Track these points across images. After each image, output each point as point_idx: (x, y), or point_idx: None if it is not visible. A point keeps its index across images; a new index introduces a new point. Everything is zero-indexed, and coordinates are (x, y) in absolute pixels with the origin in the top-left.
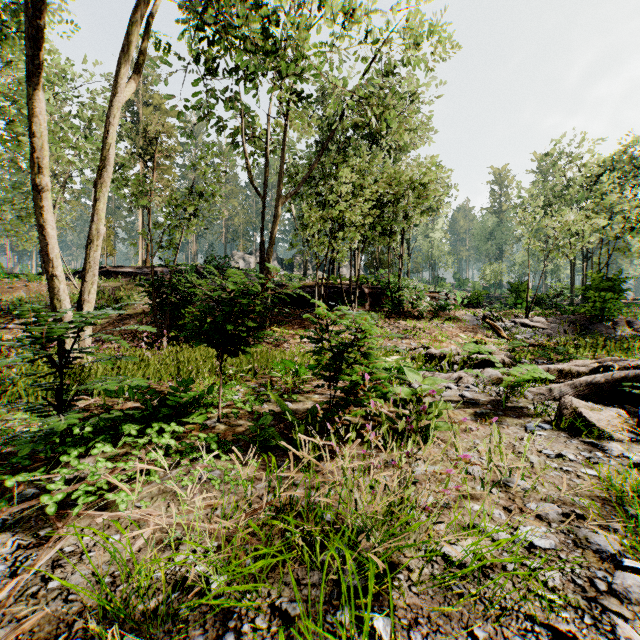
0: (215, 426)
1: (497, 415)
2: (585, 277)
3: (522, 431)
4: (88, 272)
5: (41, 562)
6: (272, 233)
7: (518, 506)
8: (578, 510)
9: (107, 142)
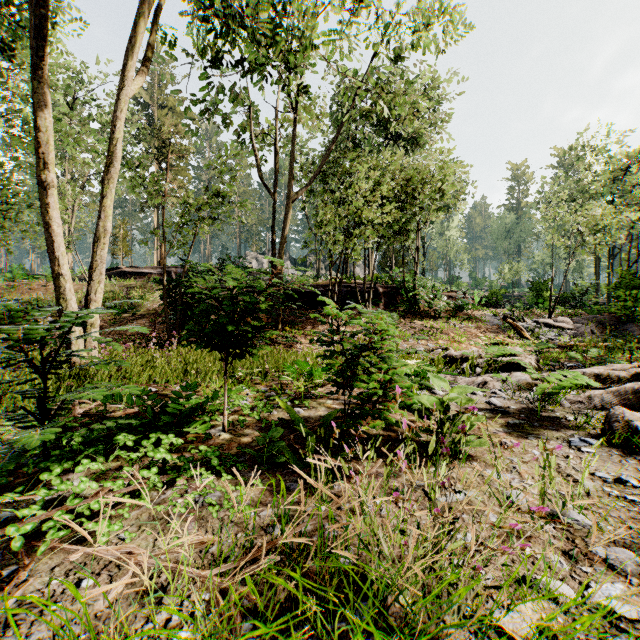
0: (219, 436)
1: (533, 427)
2: (610, 275)
3: (565, 447)
4: (95, 271)
5: None
6: (284, 231)
7: (581, 551)
8: None
9: (114, 137)
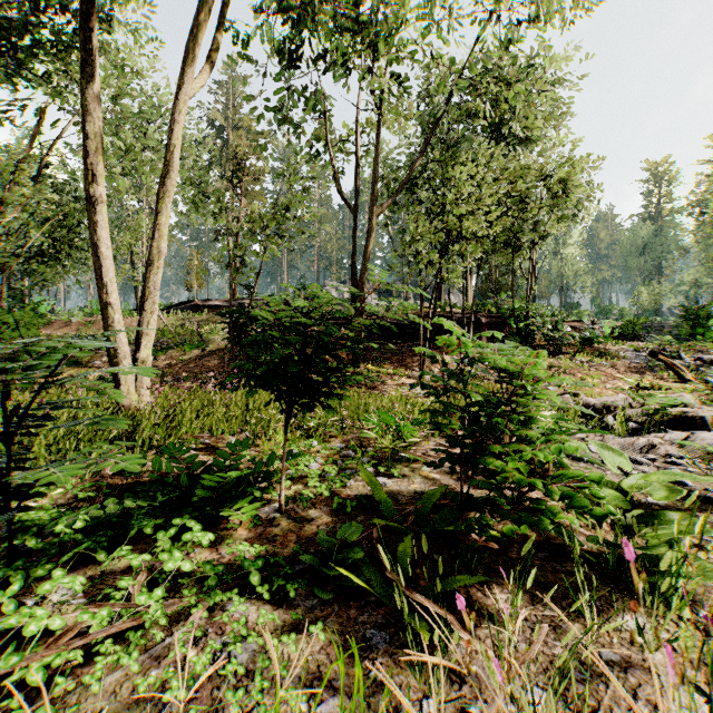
0: (273, 519)
1: None
2: None
3: None
4: (147, 299)
5: None
6: (366, 252)
7: None
8: None
9: (168, 142)
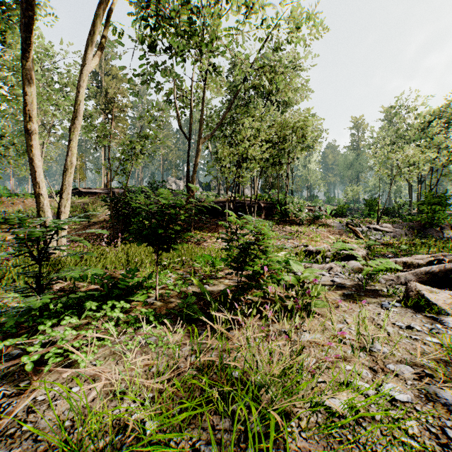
0: (153, 303)
1: (360, 295)
2: (419, 195)
3: (379, 308)
4: (64, 191)
5: (18, 409)
6: (195, 164)
7: (380, 367)
8: (427, 370)
9: (77, 99)
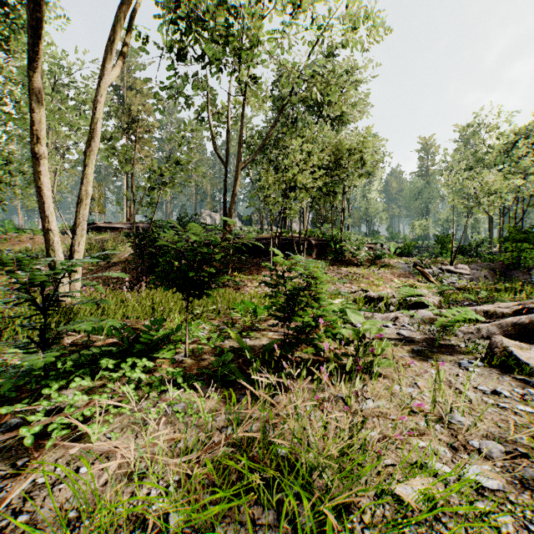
0: (182, 360)
1: (432, 352)
2: (501, 230)
3: (456, 367)
4: (78, 227)
5: (13, 495)
6: (233, 194)
7: (461, 443)
8: (520, 448)
9: (94, 116)
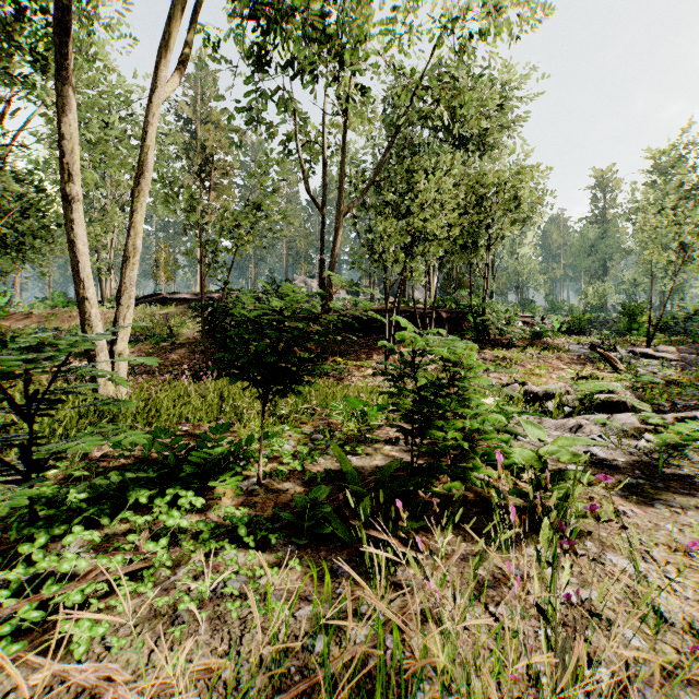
0: (253, 490)
1: (656, 489)
2: None
3: None
4: (123, 294)
5: None
6: (334, 250)
7: None
8: None
9: (144, 144)
